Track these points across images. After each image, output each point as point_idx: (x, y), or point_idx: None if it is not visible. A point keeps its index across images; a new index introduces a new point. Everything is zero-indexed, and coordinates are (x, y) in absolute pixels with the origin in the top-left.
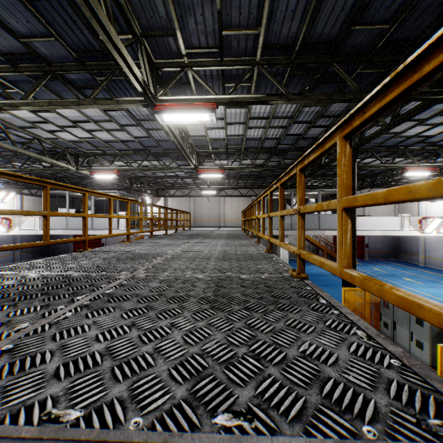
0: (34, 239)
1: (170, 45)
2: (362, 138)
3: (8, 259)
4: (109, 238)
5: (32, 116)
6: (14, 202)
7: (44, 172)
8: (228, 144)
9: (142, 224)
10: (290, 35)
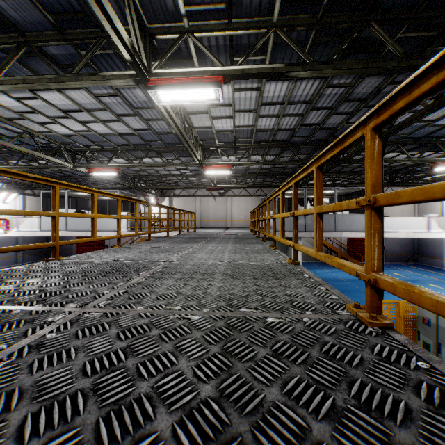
0: (37, 241)
1: (166, 1)
2: (392, 125)
3: (10, 261)
4: (112, 239)
5: (18, 105)
6: (16, 202)
7: (44, 171)
8: (236, 137)
9: (146, 225)
10: None
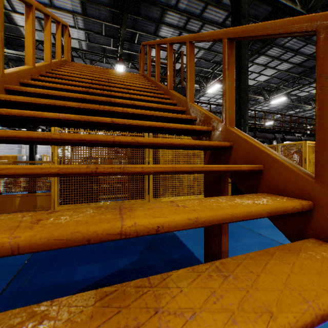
0: None
1: (271, 85)
2: None
3: None
4: None
5: None
6: None
7: None
8: None
9: None
10: (302, 70)
